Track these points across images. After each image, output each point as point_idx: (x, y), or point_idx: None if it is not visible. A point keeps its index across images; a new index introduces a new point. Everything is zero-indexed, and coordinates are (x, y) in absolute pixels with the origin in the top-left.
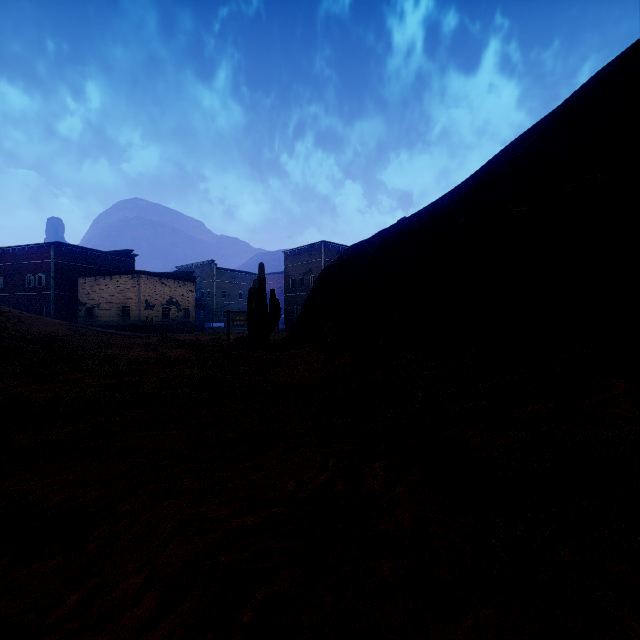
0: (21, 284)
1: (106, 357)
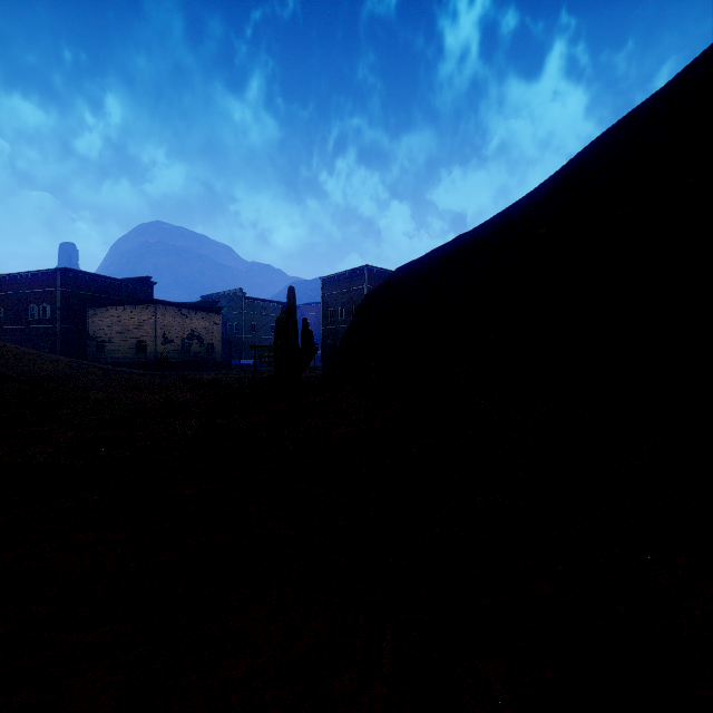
0: (24, 316)
1: (96, 402)
